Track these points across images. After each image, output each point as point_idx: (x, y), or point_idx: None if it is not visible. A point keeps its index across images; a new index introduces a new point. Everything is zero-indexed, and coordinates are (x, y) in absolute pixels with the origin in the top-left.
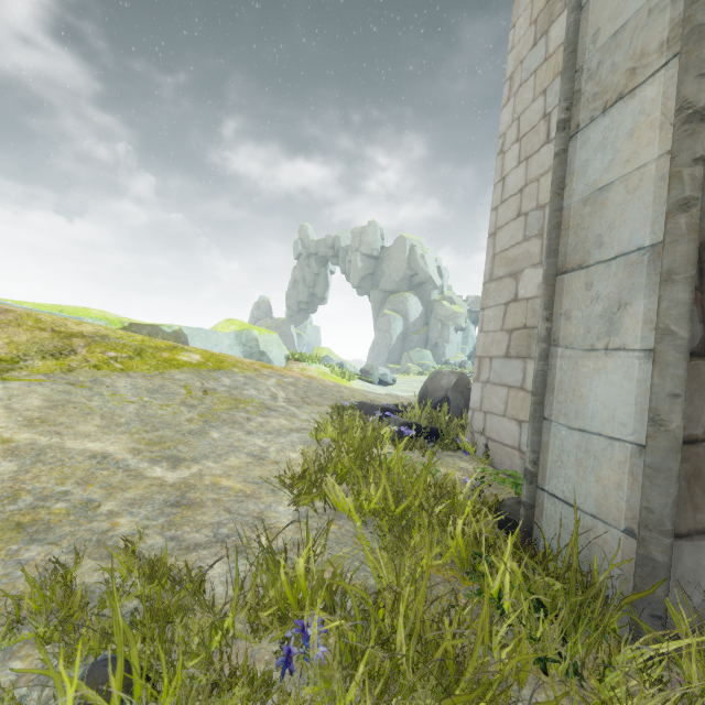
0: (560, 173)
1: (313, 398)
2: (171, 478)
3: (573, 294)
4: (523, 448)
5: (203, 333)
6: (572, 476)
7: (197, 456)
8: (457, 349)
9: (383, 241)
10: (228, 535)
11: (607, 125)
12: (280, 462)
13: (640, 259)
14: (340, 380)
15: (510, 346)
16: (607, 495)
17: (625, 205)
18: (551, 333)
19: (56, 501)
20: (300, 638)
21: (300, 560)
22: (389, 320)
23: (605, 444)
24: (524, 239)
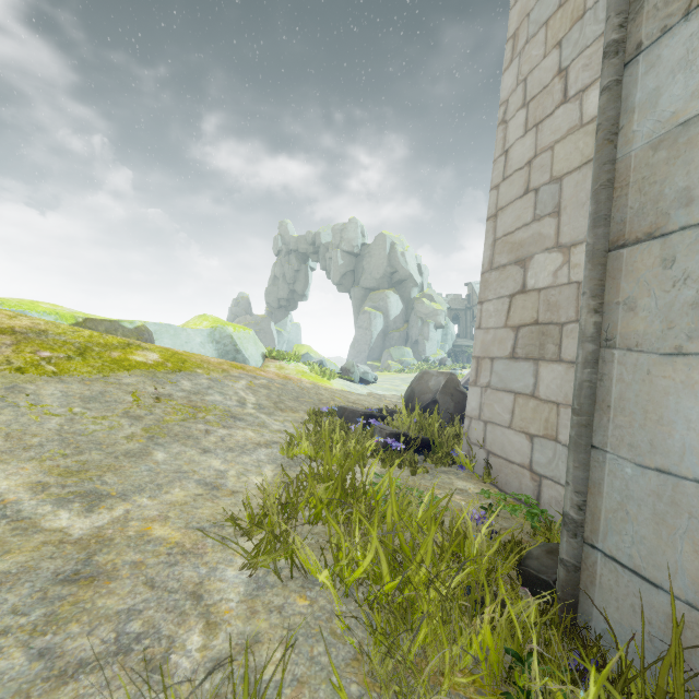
0: (611, 112)
1: (288, 402)
2: (79, 529)
3: (639, 275)
4: (536, 468)
5: (172, 329)
6: (646, 536)
7: (128, 489)
8: (437, 346)
9: (364, 238)
10: (139, 636)
11: (694, 31)
12: (239, 491)
13: None
14: (320, 379)
15: (517, 345)
16: None
17: None
18: (601, 329)
19: None
20: None
21: None
22: (369, 317)
23: None
24: (534, 219)
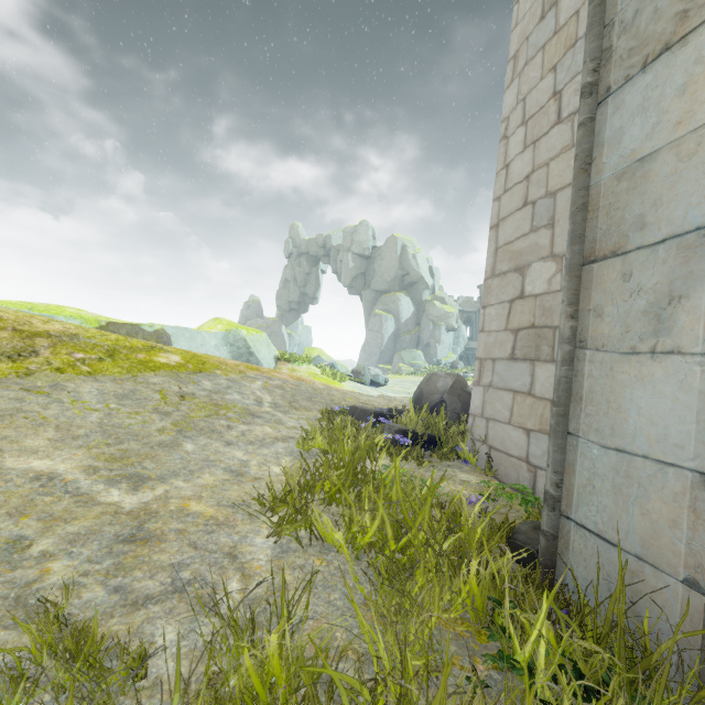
0: (586, 145)
1: (301, 402)
2: (129, 503)
3: (605, 287)
4: (532, 460)
5: (188, 332)
6: (607, 505)
7: (165, 474)
8: (449, 349)
9: (375, 241)
10: (190, 581)
11: (649, 82)
12: (261, 478)
13: (700, 241)
14: (331, 381)
15: (516, 347)
16: (658, 533)
17: (676, 176)
18: (576, 332)
19: None
20: None
21: (271, 636)
22: (380, 319)
23: (653, 469)
24: (532, 230)
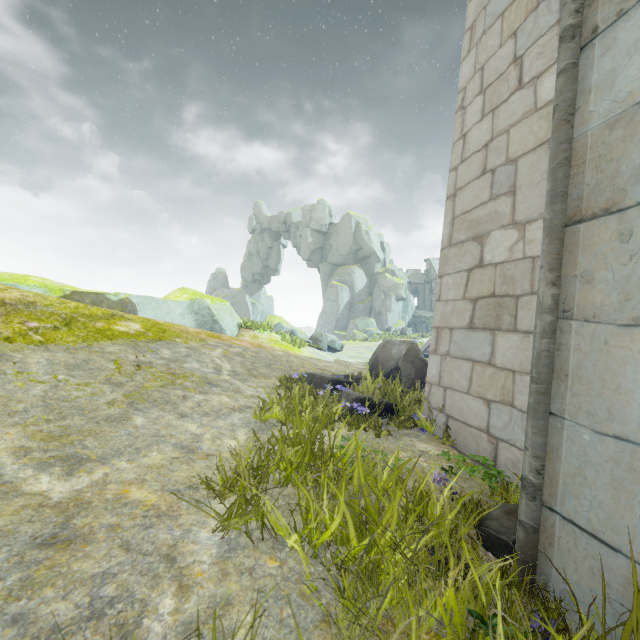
0: (568, 94)
1: (261, 369)
2: (59, 492)
3: (596, 249)
4: (493, 432)
5: (154, 301)
6: (605, 501)
7: (107, 453)
8: (398, 317)
9: (331, 218)
10: (112, 600)
11: None
12: (214, 454)
13: None
14: (291, 347)
15: (474, 316)
16: None
17: None
18: (559, 301)
19: None
20: None
21: None
22: (336, 290)
23: None
24: (491, 198)
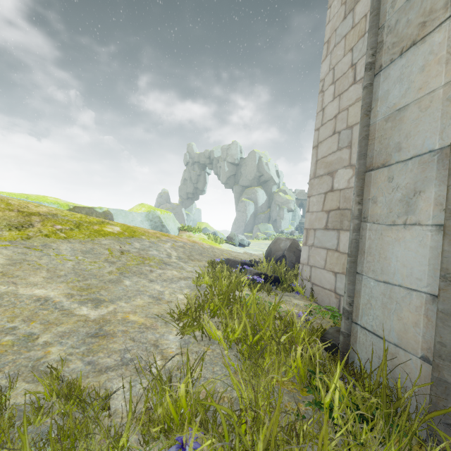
0: (367, 100)
1: (195, 256)
2: (93, 315)
3: (378, 185)
4: (338, 291)
5: (123, 213)
6: (379, 315)
7: (113, 298)
8: (289, 223)
9: (242, 154)
10: (131, 359)
11: (403, 64)
12: (171, 301)
13: (431, 159)
14: (214, 243)
15: (328, 221)
16: (407, 330)
17: (418, 120)
18: (362, 212)
19: (5, 335)
20: (180, 448)
21: (181, 385)
22: (245, 204)
23: (404, 293)
24: (338, 149)
